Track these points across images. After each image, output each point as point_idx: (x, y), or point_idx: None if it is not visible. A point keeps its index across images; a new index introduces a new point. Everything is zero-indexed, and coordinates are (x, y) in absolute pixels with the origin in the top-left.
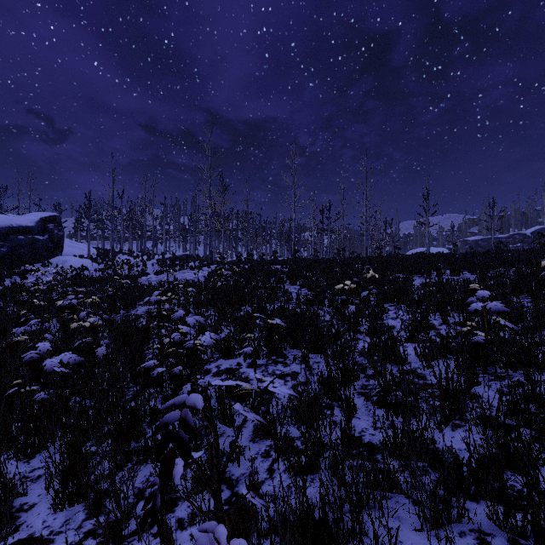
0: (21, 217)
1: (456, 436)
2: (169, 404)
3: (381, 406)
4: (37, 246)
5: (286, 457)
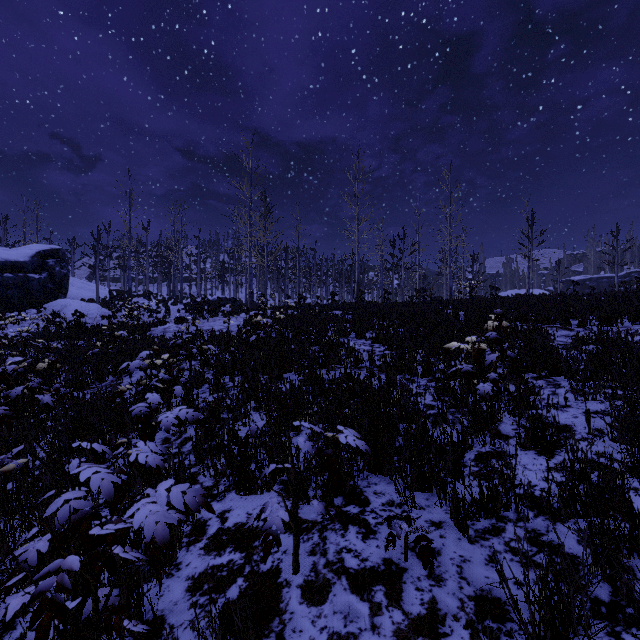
0: (13, 250)
1: None
2: None
3: None
4: (30, 287)
5: None
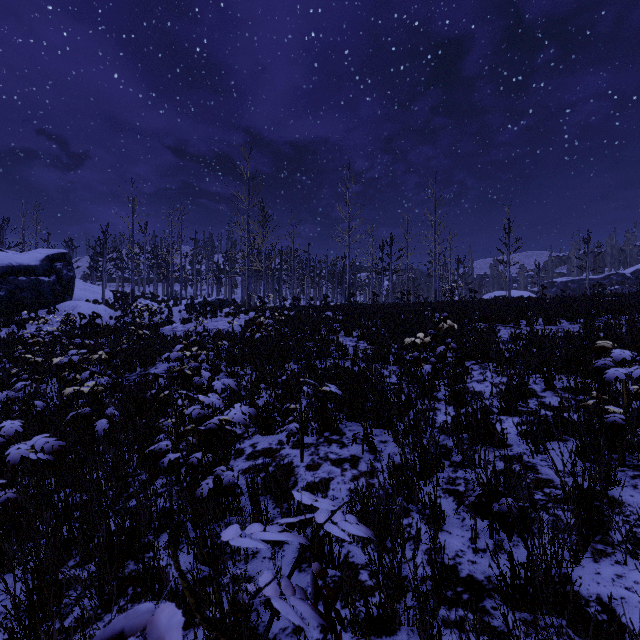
0: (23, 255)
1: (603, 572)
2: (111, 630)
3: (483, 518)
4: (41, 289)
5: (349, 610)
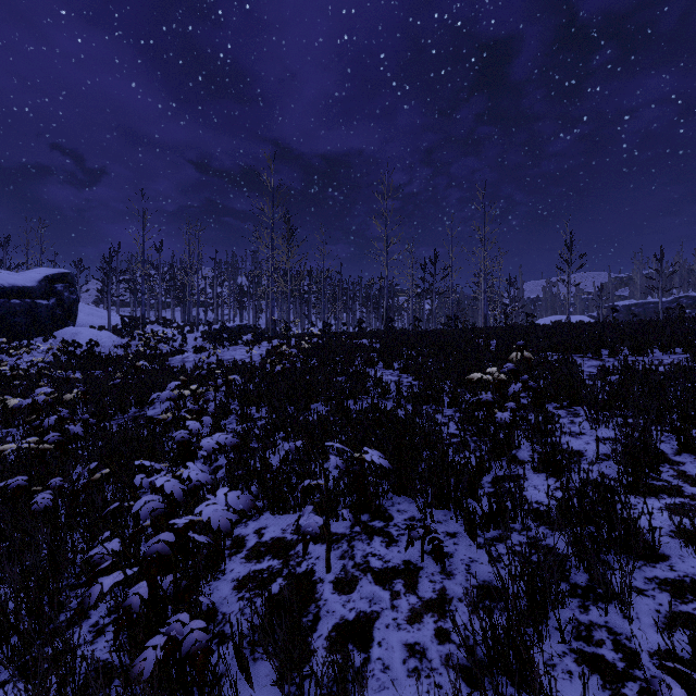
0: (19, 275)
1: None
2: None
3: None
4: (38, 314)
5: None
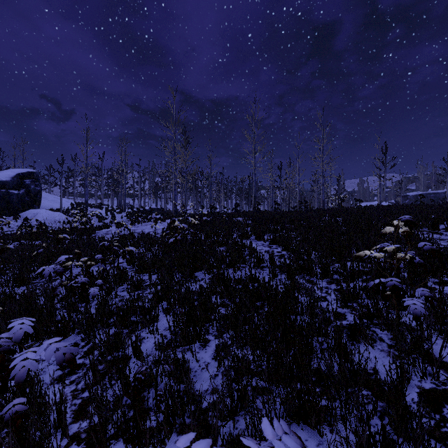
0: None
1: None
2: None
3: None
4: (10, 200)
5: None
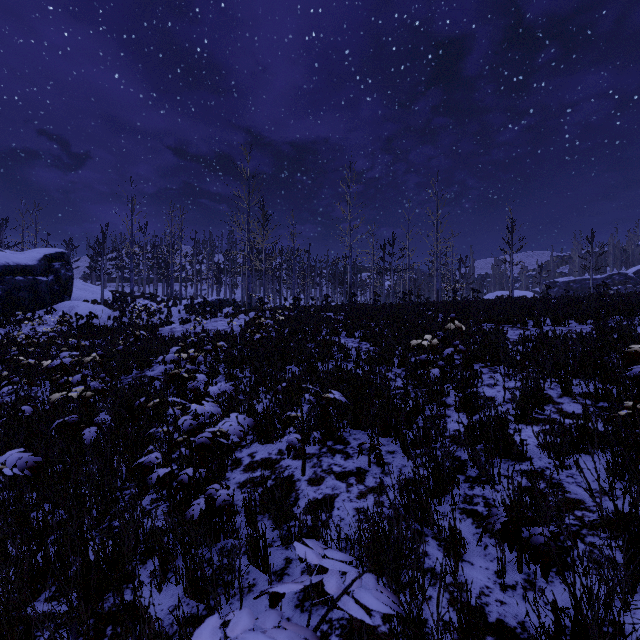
0: (21, 254)
1: None
2: None
3: (512, 549)
4: (39, 289)
5: None
